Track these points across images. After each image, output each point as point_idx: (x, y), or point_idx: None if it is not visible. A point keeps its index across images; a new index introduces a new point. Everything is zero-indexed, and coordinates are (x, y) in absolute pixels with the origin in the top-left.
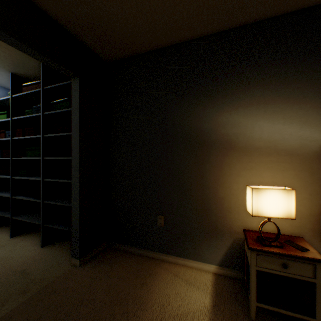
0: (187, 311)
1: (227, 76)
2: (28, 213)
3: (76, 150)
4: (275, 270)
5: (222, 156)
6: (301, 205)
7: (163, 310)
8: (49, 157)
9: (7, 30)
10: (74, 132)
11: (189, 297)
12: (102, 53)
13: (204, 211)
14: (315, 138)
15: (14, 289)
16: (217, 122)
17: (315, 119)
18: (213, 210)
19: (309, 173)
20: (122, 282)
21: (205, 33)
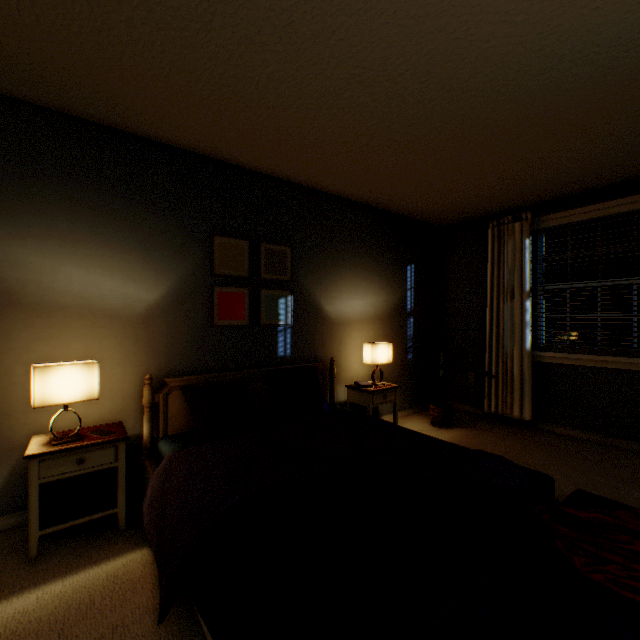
0: None
1: (5, 177)
2: None
3: None
4: (69, 472)
5: None
6: (126, 382)
7: None
8: None
9: None
10: None
11: None
12: None
13: None
14: (141, 298)
15: None
16: None
17: (141, 275)
18: None
19: (135, 340)
20: None
21: None
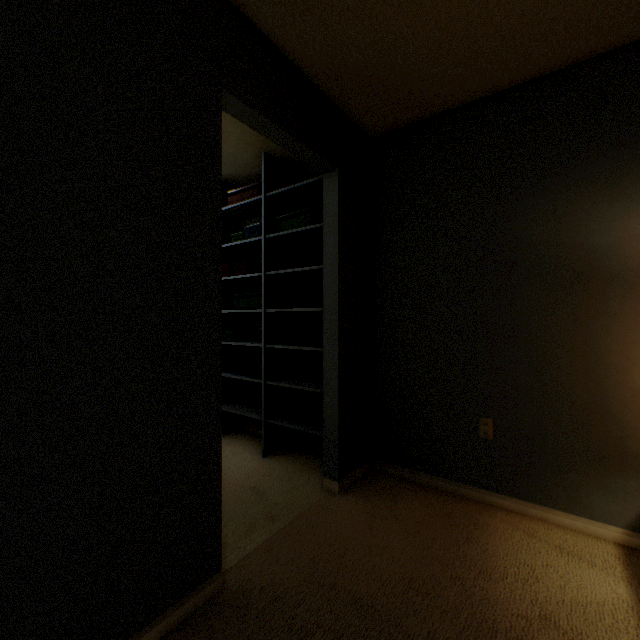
0: (582, 599)
1: None
2: (230, 401)
3: (332, 296)
4: None
5: (639, 301)
6: None
7: (528, 587)
8: (275, 309)
9: (267, 113)
10: (329, 265)
11: (577, 577)
12: (368, 123)
13: (592, 415)
14: None
15: (255, 512)
16: (626, 231)
17: None
18: (615, 413)
19: None
20: (426, 529)
21: (596, 52)
